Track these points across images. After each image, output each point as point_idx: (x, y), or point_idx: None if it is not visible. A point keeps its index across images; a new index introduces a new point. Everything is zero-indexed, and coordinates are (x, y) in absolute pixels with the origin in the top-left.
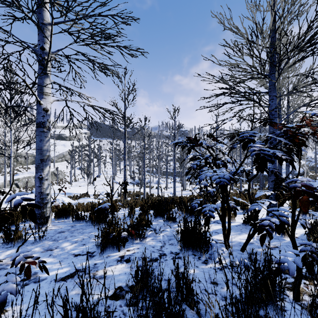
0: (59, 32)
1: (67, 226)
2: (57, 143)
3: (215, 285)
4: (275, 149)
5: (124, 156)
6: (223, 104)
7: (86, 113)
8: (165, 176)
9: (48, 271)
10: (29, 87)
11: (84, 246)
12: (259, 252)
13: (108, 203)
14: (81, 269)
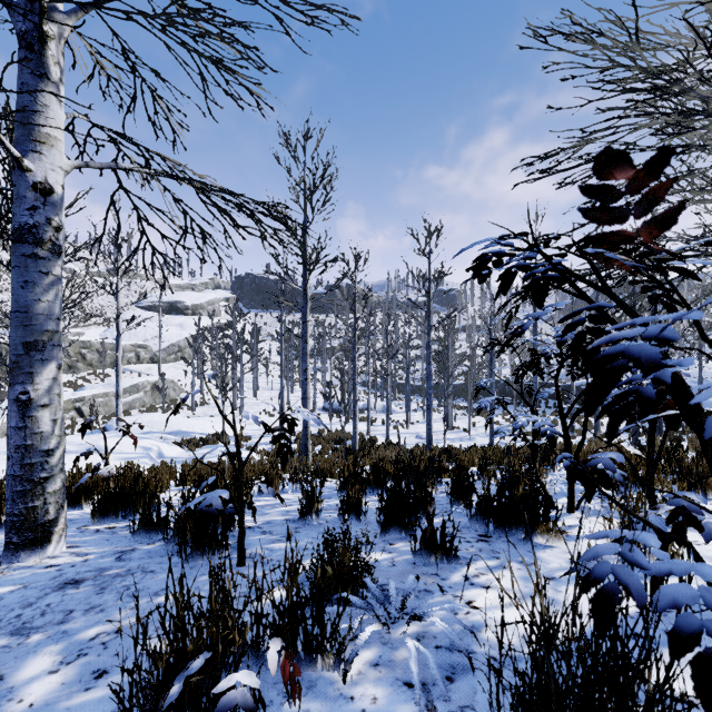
0: None
1: (105, 555)
2: (168, 322)
3: None
4: None
5: (304, 346)
6: None
7: (184, 213)
8: (403, 394)
9: None
10: None
11: (93, 687)
12: None
13: (221, 491)
14: None
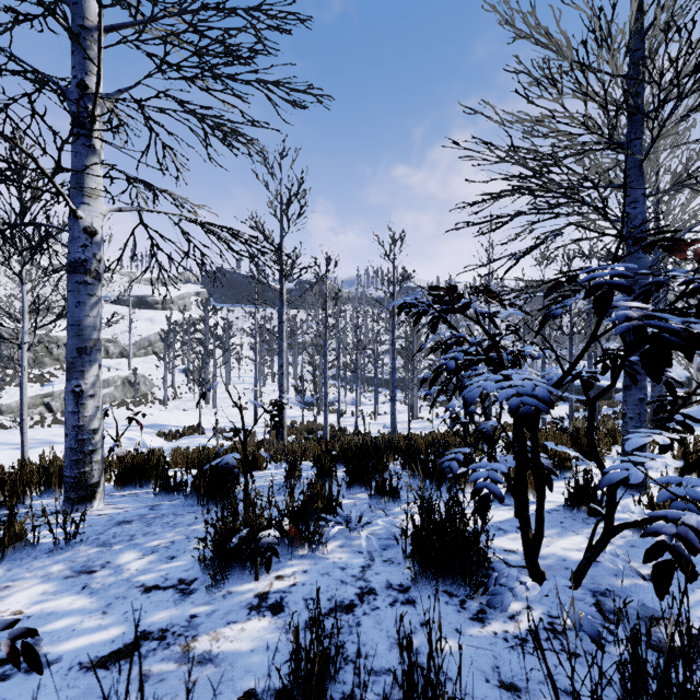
0: (119, 42)
1: (140, 508)
2: (137, 316)
3: (513, 694)
4: (680, 316)
5: (281, 344)
6: (513, 216)
7: (189, 240)
8: (372, 387)
9: (40, 660)
10: (46, 174)
11: (171, 562)
12: (619, 590)
13: (234, 454)
14: (154, 630)
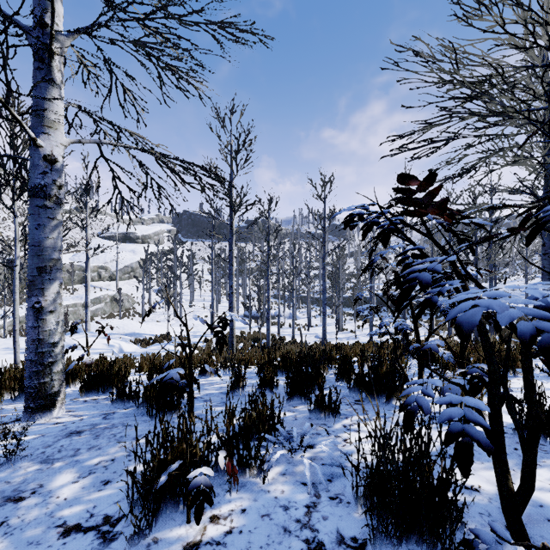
0: None
1: (95, 416)
2: (123, 248)
3: None
4: None
5: (231, 268)
6: (449, 140)
7: (146, 173)
8: (305, 304)
9: None
10: None
11: (104, 489)
12: None
13: (179, 369)
14: None
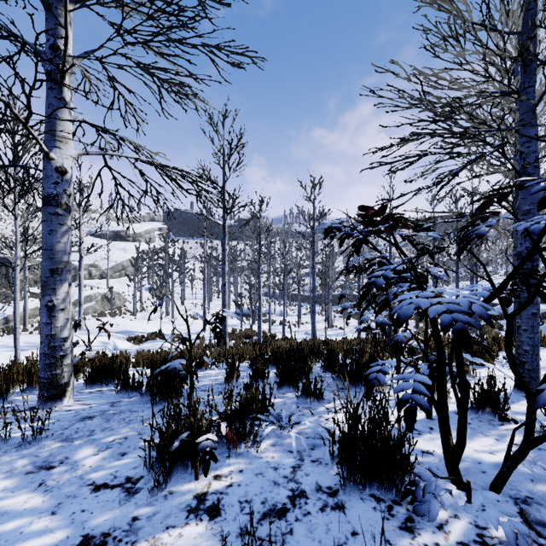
0: (82, 6)
1: (102, 404)
2: (113, 247)
3: None
4: None
5: (223, 267)
6: (420, 156)
7: (146, 181)
8: (295, 302)
9: None
10: (20, 120)
11: (122, 459)
12: (539, 497)
13: (181, 360)
14: (96, 534)
